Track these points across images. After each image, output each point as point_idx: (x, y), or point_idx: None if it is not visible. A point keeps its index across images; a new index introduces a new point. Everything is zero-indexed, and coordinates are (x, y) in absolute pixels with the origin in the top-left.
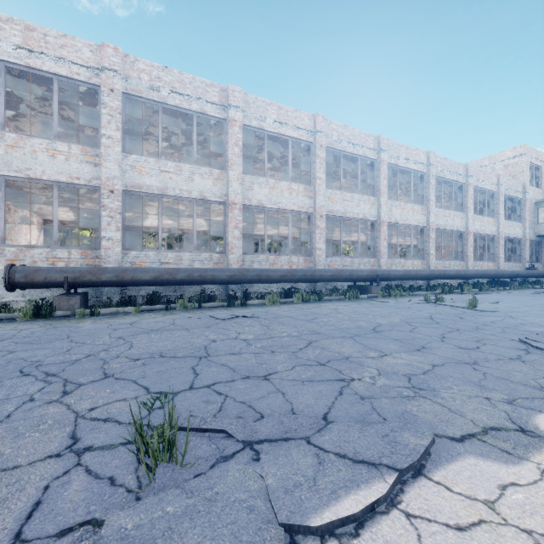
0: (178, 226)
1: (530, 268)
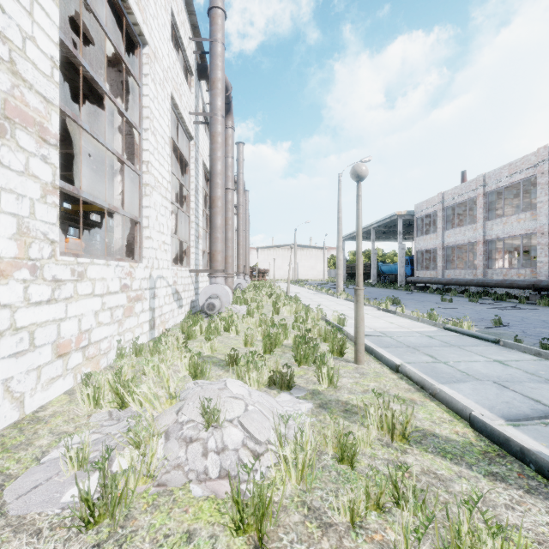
0: None
1: None
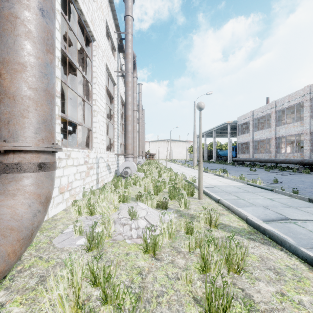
0: None
1: None
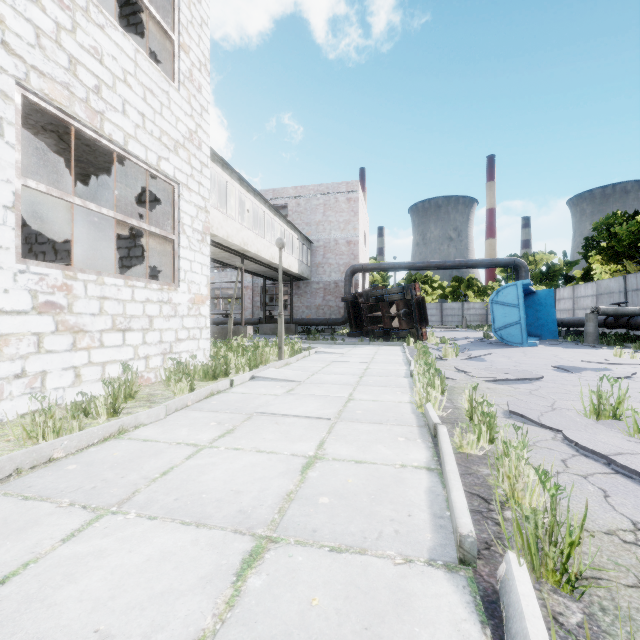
0: None
1: (222, 316)
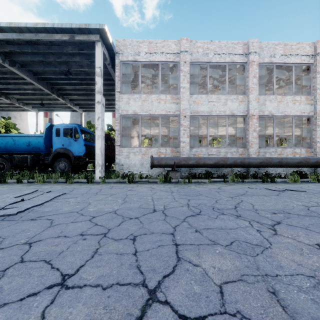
0: (200, 133)
1: None
